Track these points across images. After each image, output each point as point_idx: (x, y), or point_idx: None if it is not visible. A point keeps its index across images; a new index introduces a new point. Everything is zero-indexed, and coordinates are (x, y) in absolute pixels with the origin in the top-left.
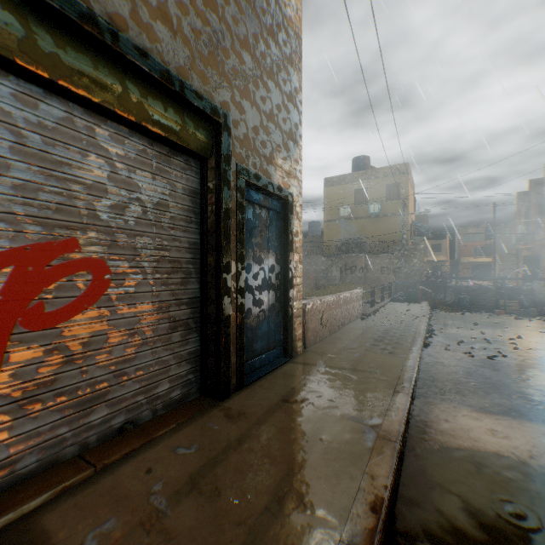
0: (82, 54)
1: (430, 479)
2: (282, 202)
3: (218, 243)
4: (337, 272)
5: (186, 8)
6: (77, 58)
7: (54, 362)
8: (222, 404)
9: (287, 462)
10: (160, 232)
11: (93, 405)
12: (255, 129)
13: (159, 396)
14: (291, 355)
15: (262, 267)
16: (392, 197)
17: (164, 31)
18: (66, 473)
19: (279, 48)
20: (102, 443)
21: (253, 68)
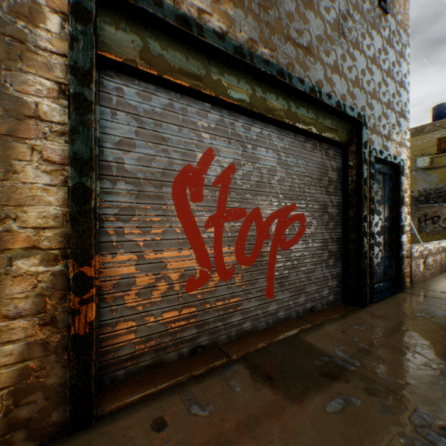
0: (303, 107)
1: None
2: (392, 167)
3: (358, 202)
4: (413, 222)
5: (344, 57)
6: (301, 110)
7: (288, 267)
8: (364, 309)
9: (443, 347)
10: (324, 197)
11: (300, 293)
12: (378, 117)
13: (323, 297)
14: (401, 287)
15: (379, 218)
16: None
17: (336, 77)
18: (299, 323)
19: (393, 49)
20: (304, 315)
21: (377, 74)
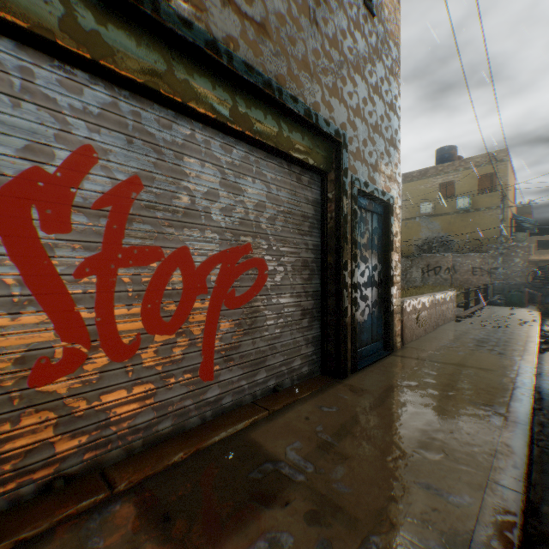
0: (258, 109)
1: None
2: (383, 205)
3: (338, 245)
4: (418, 273)
5: (318, 54)
6: (255, 113)
7: (239, 332)
8: (343, 382)
9: (420, 427)
10: (295, 237)
11: (258, 368)
12: (364, 141)
13: (294, 369)
14: (392, 349)
15: (367, 266)
16: (483, 189)
17: (305, 77)
18: (251, 412)
19: (382, 62)
20: (264, 397)
21: (362, 88)
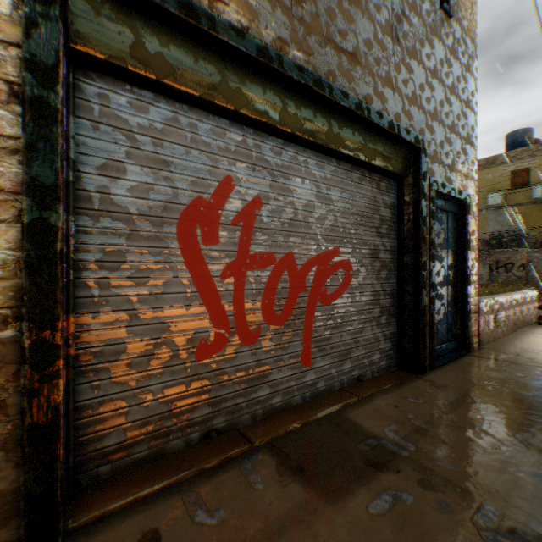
0: (348, 127)
1: None
2: (457, 203)
3: (416, 246)
4: (484, 270)
5: (399, 67)
6: (346, 131)
7: (329, 326)
8: (423, 377)
9: (515, 423)
10: (375, 240)
11: (344, 359)
12: (441, 143)
13: (374, 362)
14: (468, 349)
15: (442, 265)
16: None
17: (388, 92)
18: (342, 397)
19: (458, 61)
20: (349, 385)
21: (439, 91)
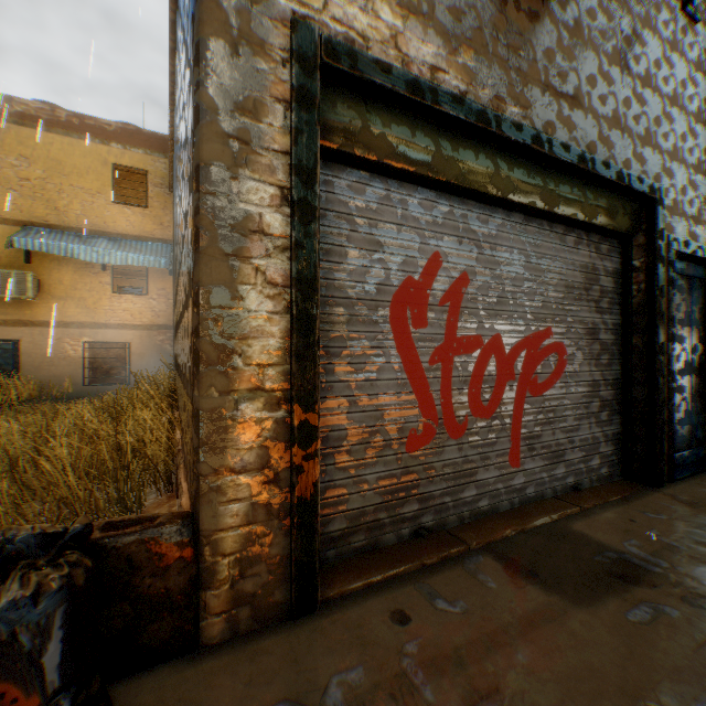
0: (564, 184)
1: None
2: (702, 265)
3: (649, 324)
4: None
5: (628, 101)
6: (562, 189)
7: (540, 421)
8: (659, 491)
9: None
10: (593, 317)
11: (557, 462)
12: (681, 188)
13: (592, 469)
14: None
15: (682, 348)
16: None
17: (615, 134)
18: (559, 506)
19: (705, 77)
20: (563, 494)
21: (679, 121)
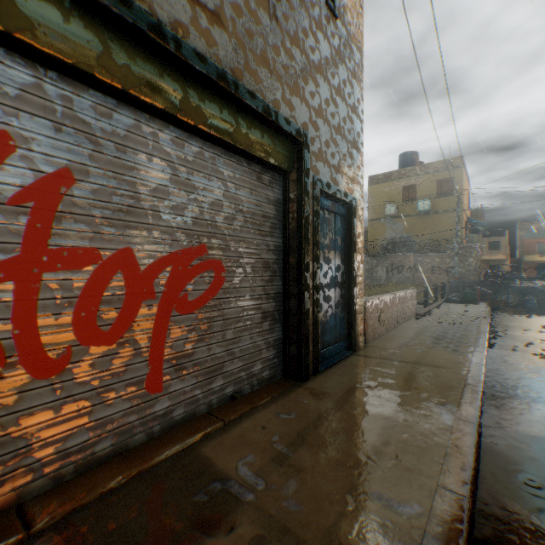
0: (213, 102)
1: (509, 457)
2: (346, 206)
3: (299, 246)
4: (383, 271)
5: (278, 50)
6: (210, 106)
7: (192, 339)
8: (304, 385)
9: (376, 431)
10: (255, 238)
11: (214, 375)
12: (327, 142)
13: (255, 374)
14: (355, 348)
15: (330, 267)
16: (442, 193)
17: (265, 72)
18: (205, 423)
19: (345, 65)
20: (220, 406)
21: (325, 88)
